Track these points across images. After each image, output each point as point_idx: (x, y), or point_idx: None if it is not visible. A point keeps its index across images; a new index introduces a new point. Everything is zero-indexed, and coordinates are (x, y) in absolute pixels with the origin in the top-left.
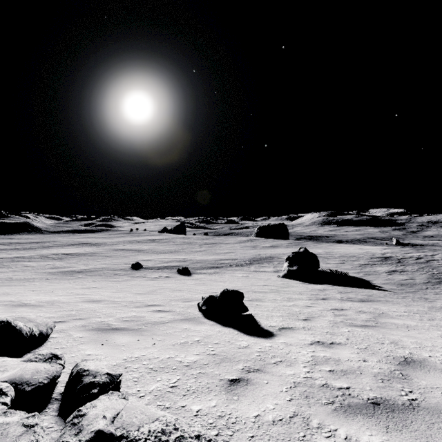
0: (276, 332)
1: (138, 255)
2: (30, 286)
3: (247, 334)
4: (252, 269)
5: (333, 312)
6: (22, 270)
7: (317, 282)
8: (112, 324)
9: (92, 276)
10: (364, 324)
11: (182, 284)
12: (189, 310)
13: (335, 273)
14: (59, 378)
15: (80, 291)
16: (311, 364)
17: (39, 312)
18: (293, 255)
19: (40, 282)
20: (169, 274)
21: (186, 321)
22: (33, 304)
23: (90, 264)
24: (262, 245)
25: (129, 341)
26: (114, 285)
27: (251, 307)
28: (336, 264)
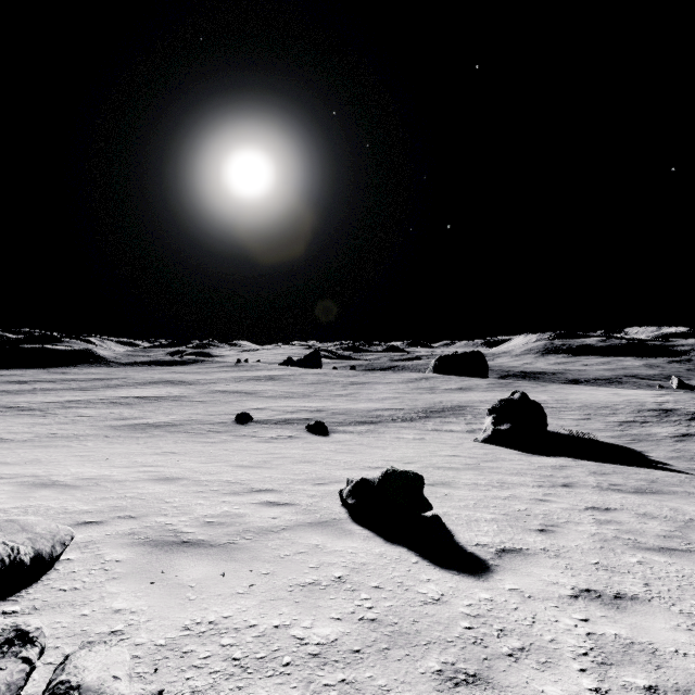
0: (493, 561)
1: (247, 401)
2: (76, 449)
3: (436, 564)
4: (430, 427)
5: (593, 515)
6: (73, 421)
7: (546, 451)
8: (183, 532)
9: (174, 433)
10: (666, 546)
11: (314, 451)
12: (324, 503)
13: (576, 437)
14: (29, 686)
15: (150, 460)
16: (595, 664)
17: (67, 500)
18: (502, 404)
19: (94, 442)
20: (294, 432)
21: (318, 528)
22: (65, 484)
23: (173, 414)
24: (445, 386)
25: (205, 575)
26: (206, 450)
27: (434, 499)
28: (576, 421)
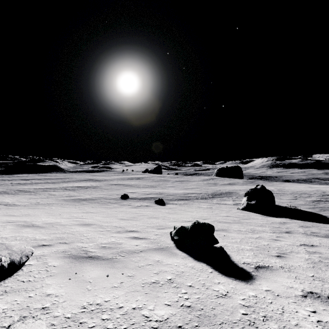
0: (254, 272)
1: (126, 189)
2: (47, 210)
3: (222, 274)
4: (214, 202)
5: (305, 248)
6: (47, 197)
7: (275, 215)
8: (90, 251)
9: (92, 203)
10: None
11: (158, 212)
12: (162, 238)
13: (290, 208)
14: None
15: (79, 215)
16: None
17: (37, 233)
18: (251, 191)
19: (56, 207)
20: (148, 204)
21: (159, 251)
22: (38, 225)
23: (92, 194)
24: (221, 183)
25: (98, 276)
26: (106, 211)
27: (219, 238)
28: (289, 200)
